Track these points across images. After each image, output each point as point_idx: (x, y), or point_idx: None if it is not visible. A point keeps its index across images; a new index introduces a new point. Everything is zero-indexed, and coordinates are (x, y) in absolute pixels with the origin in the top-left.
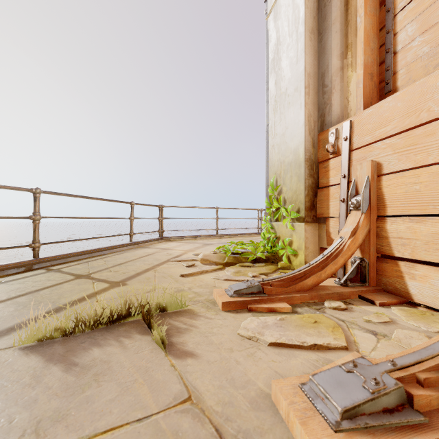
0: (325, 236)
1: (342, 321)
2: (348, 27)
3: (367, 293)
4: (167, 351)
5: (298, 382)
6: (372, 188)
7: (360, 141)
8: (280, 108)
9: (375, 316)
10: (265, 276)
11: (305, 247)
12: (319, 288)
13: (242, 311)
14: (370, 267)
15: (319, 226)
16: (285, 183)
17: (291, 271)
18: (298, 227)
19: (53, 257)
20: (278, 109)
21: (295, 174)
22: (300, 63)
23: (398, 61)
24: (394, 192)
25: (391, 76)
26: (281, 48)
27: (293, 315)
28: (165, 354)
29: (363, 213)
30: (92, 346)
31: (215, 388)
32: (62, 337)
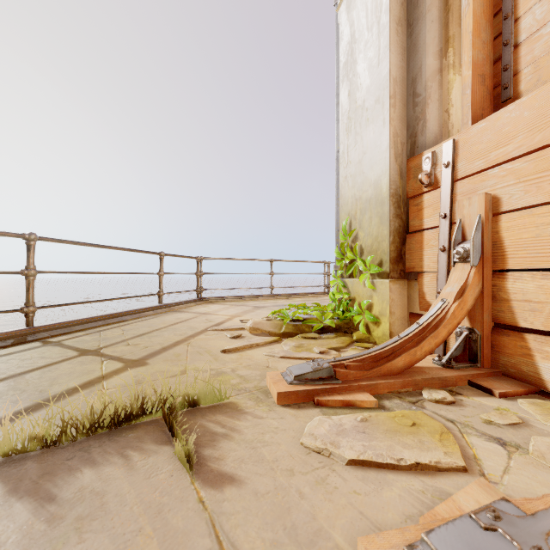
0: (417, 298)
1: (451, 422)
2: (448, 14)
3: (480, 378)
4: (194, 474)
5: (401, 541)
6: (486, 232)
7: (468, 168)
8: (356, 126)
9: (498, 414)
10: (337, 351)
11: (390, 313)
12: (413, 370)
13: (306, 405)
14: (483, 342)
15: (408, 284)
16: (361, 227)
17: (374, 348)
18: (380, 285)
19: (53, 325)
20: (352, 128)
21: (377, 214)
22: (383, 65)
23: (522, 56)
24: (519, 237)
25: (511, 78)
26: (357, 47)
27: (380, 411)
28: (191, 479)
29: (474, 267)
30: (82, 465)
31: (266, 546)
32: (41, 449)
